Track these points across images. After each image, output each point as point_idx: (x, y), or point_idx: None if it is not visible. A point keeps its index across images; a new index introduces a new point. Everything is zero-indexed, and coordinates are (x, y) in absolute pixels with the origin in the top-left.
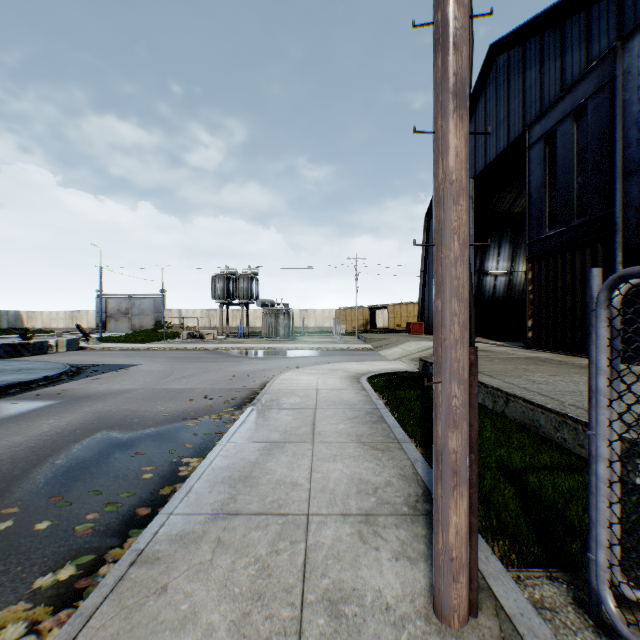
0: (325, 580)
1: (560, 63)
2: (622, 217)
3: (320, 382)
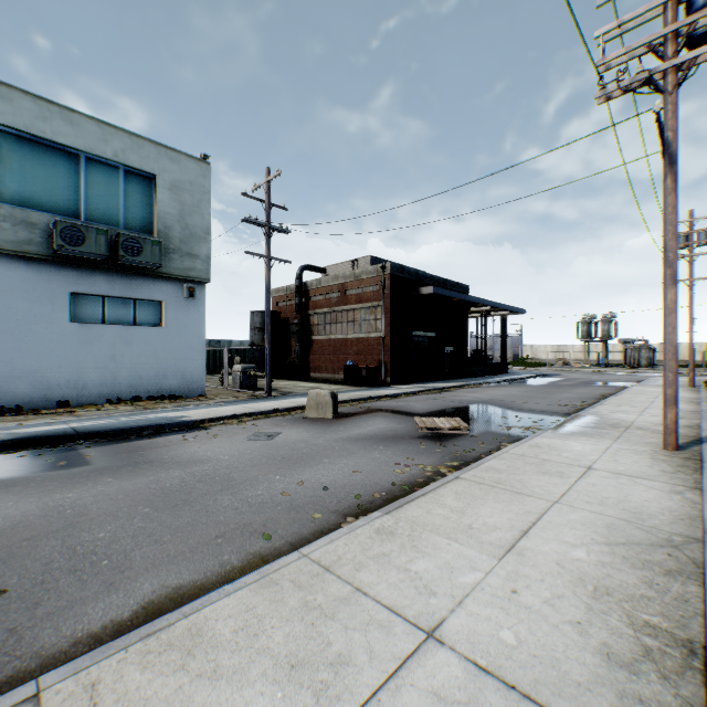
0: None
1: None
2: None
3: None
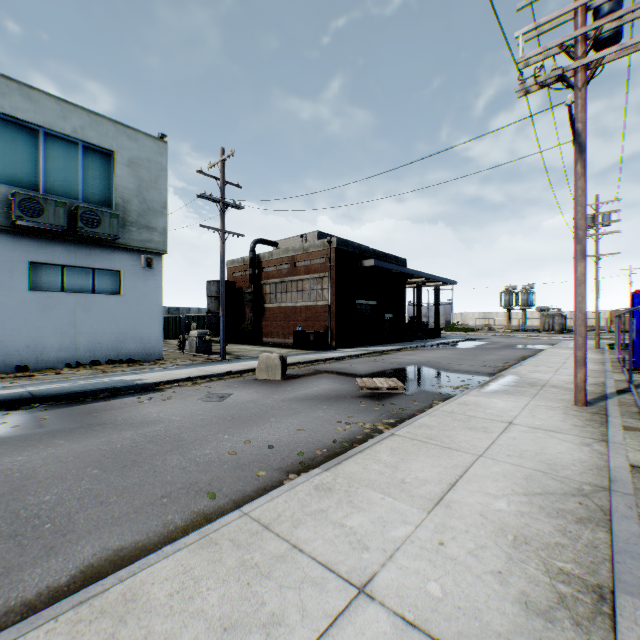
0: None
1: None
2: None
3: None
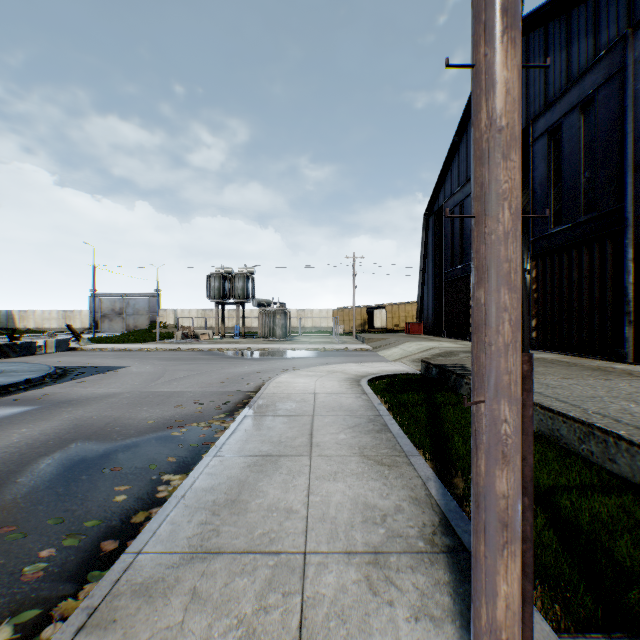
0: None
1: (566, 54)
2: (633, 212)
3: (318, 385)
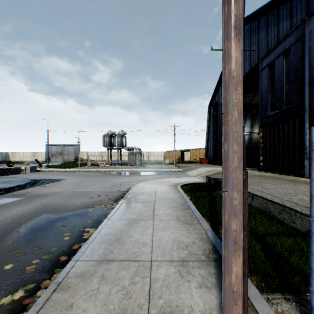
0: (161, 300)
1: (276, 28)
2: (308, 105)
3: (157, 188)
